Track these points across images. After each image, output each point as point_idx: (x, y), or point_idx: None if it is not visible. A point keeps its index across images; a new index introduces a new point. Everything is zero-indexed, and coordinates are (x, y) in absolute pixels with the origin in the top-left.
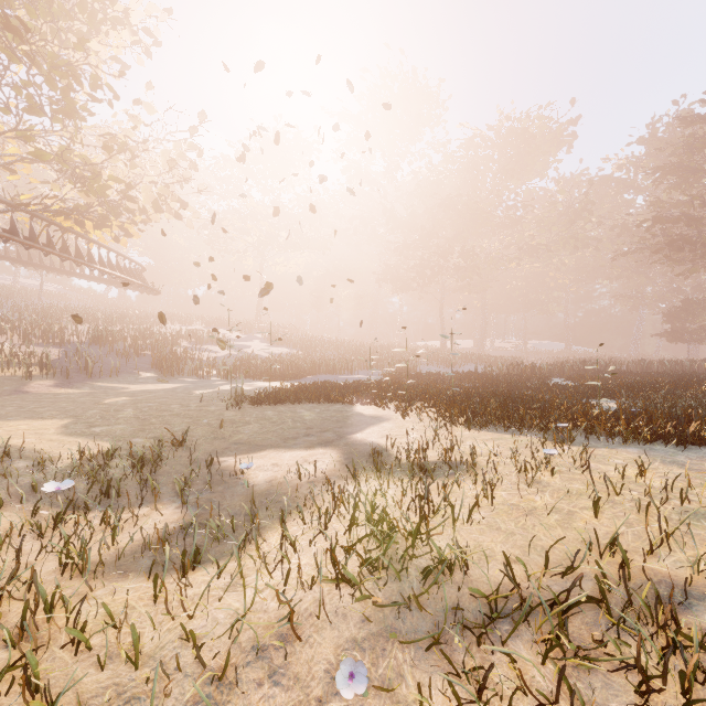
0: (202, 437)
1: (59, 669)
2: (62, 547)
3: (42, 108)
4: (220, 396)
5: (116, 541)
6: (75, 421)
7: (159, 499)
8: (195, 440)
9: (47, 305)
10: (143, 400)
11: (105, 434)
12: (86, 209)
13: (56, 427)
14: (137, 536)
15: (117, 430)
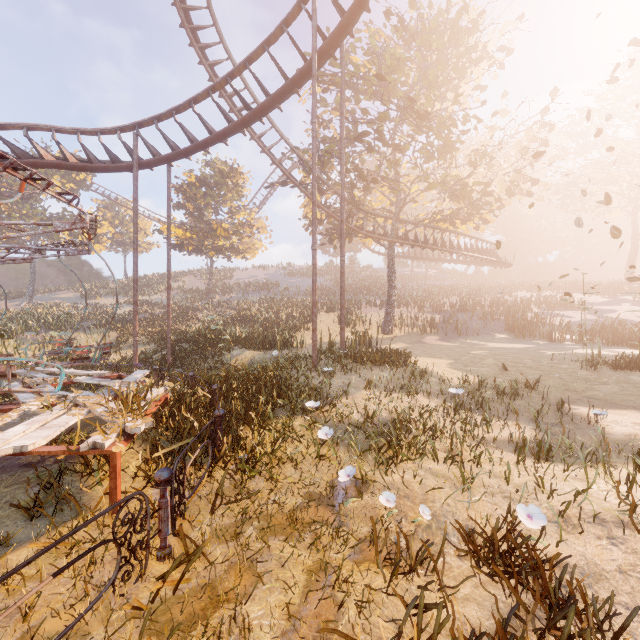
0: (553, 387)
1: (469, 469)
2: (461, 423)
3: (433, 155)
4: (572, 357)
5: (491, 428)
6: (455, 362)
7: (517, 419)
8: (546, 388)
9: (430, 285)
10: (500, 354)
11: (475, 372)
12: (457, 212)
13: (445, 364)
14: (502, 435)
15: (483, 371)
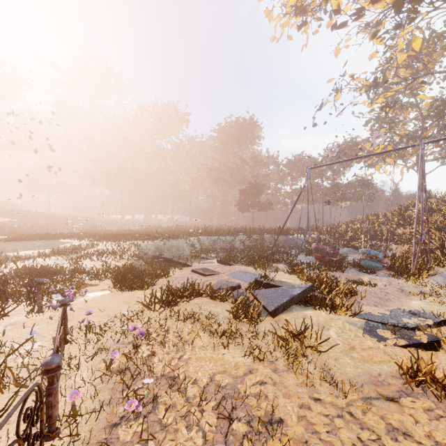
0: None
1: None
2: None
3: None
4: None
5: None
6: None
7: None
8: None
9: None
10: None
11: None
12: None
13: None
14: None
15: None
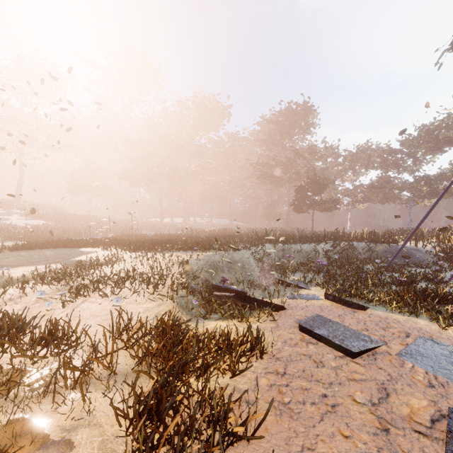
0: None
1: None
2: None
3: None
4: None
5: None
6: None
7: None
8: None
9: None
10: None
11: None
12: None
13: None
14: None
15: None
